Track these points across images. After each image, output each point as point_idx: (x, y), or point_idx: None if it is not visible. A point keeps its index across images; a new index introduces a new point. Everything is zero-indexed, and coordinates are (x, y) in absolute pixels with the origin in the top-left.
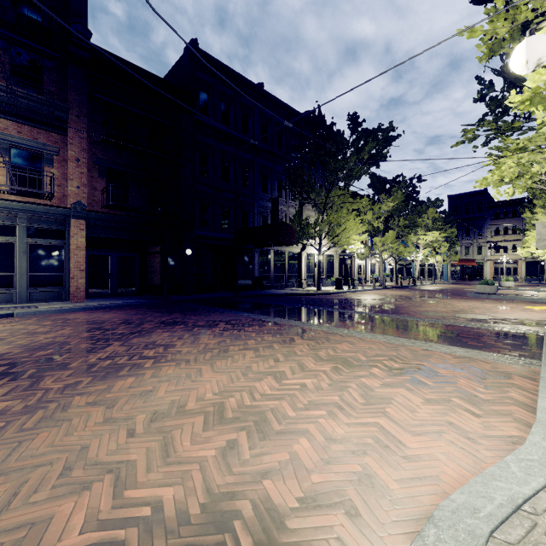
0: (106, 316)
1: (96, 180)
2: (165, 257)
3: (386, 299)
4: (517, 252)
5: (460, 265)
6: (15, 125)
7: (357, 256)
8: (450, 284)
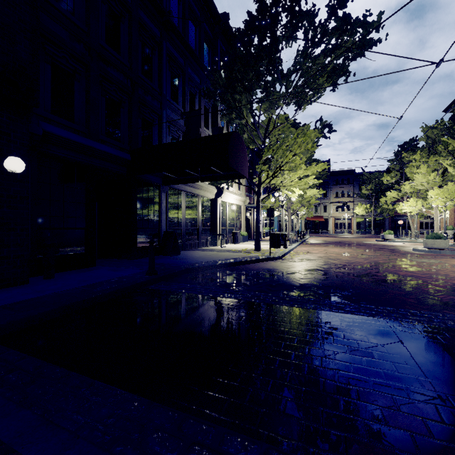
0: None
1: None
2: None
3: (396, 265)
4: (355, 210)
5: (311, 221)
6: None
7: (264, 208)
8: (321, 237)
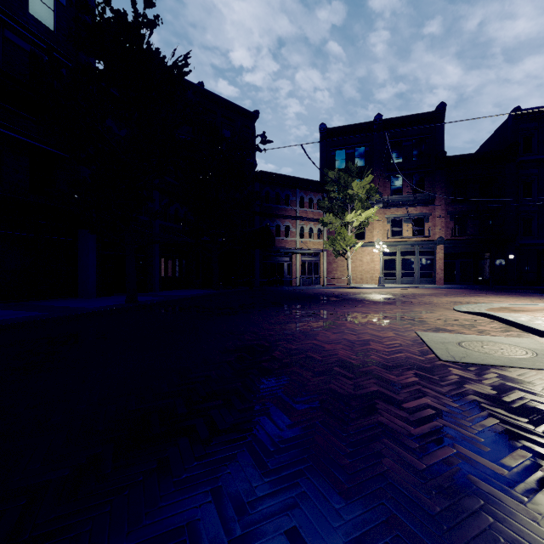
0: (456, 290)
1: (448, 223)
2: (491, 261)
3: None
4: None
5: None
6: (414, 208)
7: None
8: None
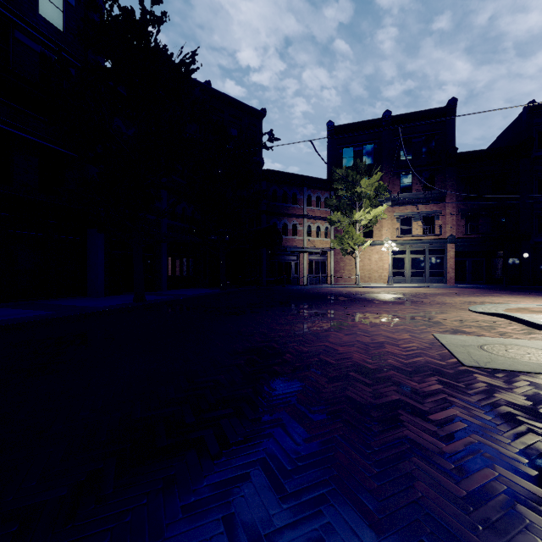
0: (469, 290)
1: (459, 221)
2: (504, 260)
3: None
4: None
5: None
6: (424, 206)
7: None
8: None
